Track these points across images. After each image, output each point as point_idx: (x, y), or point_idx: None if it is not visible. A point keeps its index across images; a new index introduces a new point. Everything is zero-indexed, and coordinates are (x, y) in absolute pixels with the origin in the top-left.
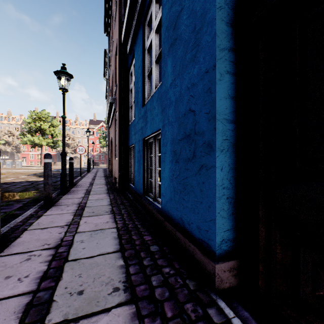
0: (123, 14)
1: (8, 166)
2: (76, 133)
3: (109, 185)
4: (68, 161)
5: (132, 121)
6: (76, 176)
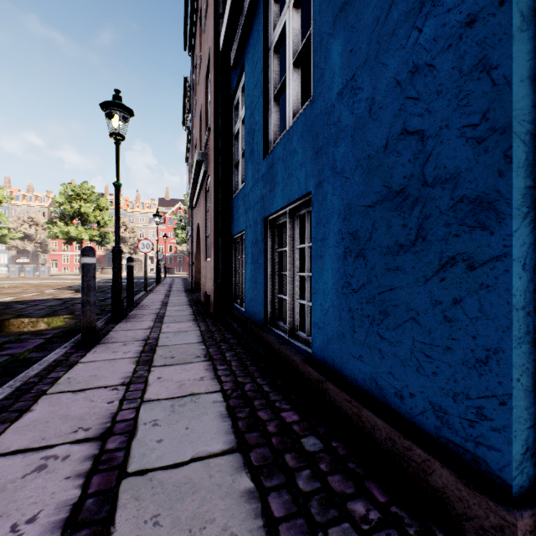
0: (221, 0)
1: (29, 274)
2: (137, 221)
3: (195, 305)
4: (124, 267)
5: (241, 190)
6: (137, 290)
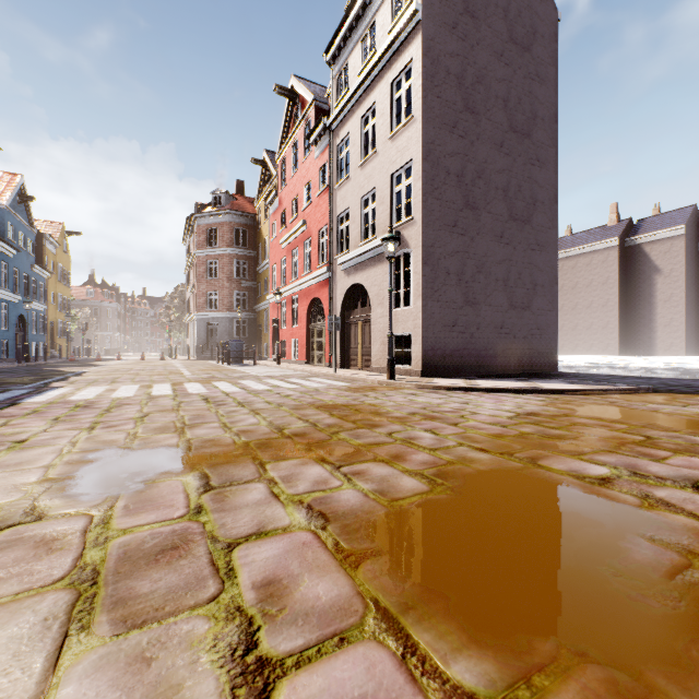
0: None
1: None
2: None
3: None
4: None
5: None
6: None
